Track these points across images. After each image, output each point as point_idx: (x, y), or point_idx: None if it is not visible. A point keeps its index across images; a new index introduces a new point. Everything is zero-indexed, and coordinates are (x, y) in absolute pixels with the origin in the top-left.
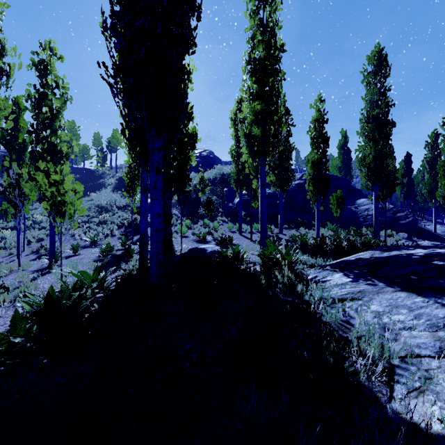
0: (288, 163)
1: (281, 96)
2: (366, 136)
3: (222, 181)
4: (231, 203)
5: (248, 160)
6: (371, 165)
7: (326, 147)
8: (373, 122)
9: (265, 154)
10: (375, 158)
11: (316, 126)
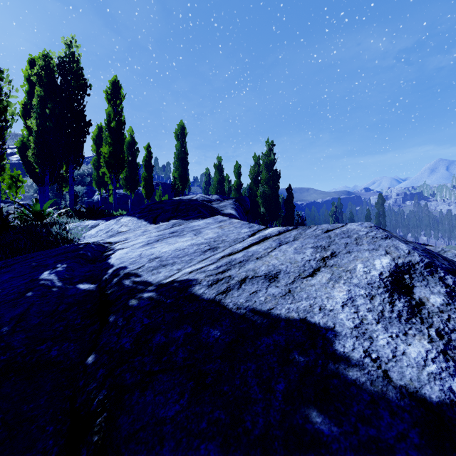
0: (135, 175)
1: (131, 131)
2: (176, 167)
3: (80, 180)
4: (90, 199)
5: (107, 174)
6: (178, 183)
7: (152, 171)
8: (179, 161)
9: (116, 173)
10: (179, 179)
11: (147, 159)
